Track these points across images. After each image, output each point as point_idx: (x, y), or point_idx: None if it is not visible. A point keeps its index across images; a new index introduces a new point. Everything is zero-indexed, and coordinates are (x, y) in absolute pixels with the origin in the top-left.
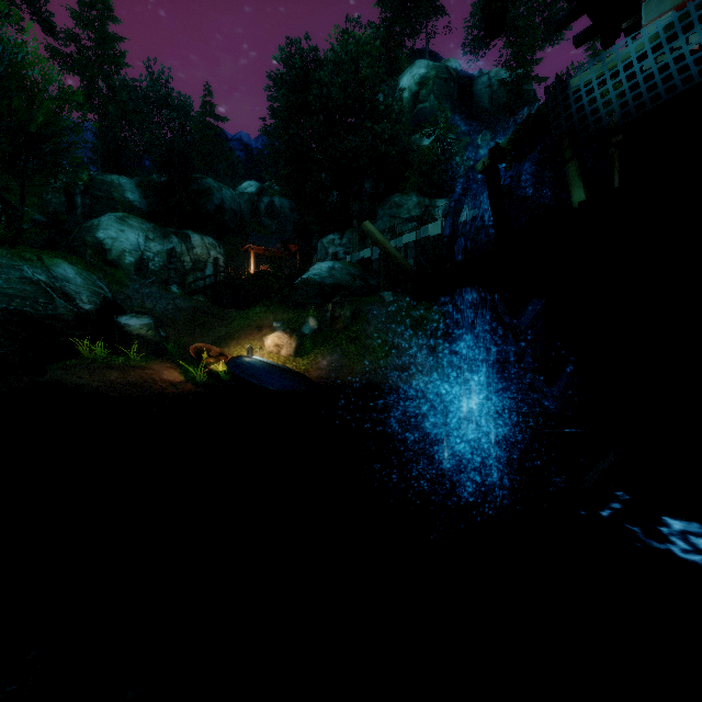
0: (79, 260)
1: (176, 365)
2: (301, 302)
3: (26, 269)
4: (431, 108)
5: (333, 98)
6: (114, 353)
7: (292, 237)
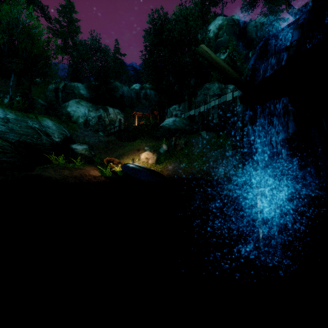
0: (55, 119)
1: (97, 168)
2: (159, 137)
3: (29, 122)
4: (224, 40)
5: (175, 36)
6: (68, 162)
7: (155, 107)
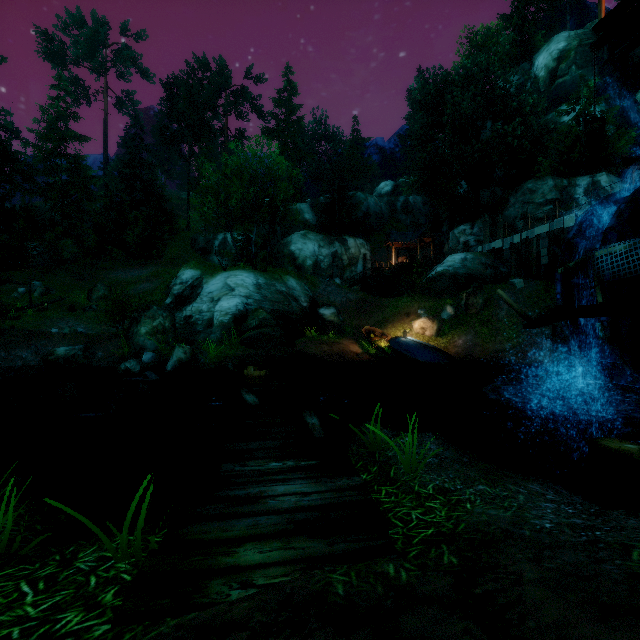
0: (294, 273)
1: (355, 341)
2: (438, 292)
3: (277, 285)
4: (572, 79)
5: (465, 111)
6: (320, 333)
7: (426, 232)
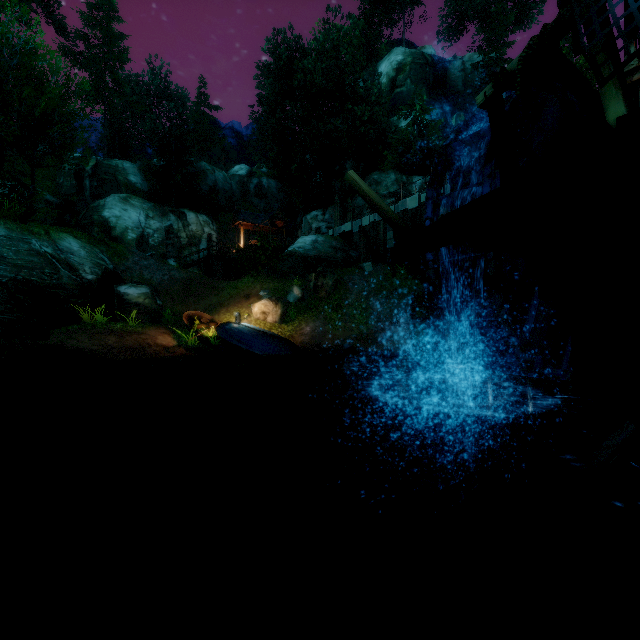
0: (84, 235)
1: (169, 331)
2: (286, 272)
3: (34, 242)
4: (408, 91)
5: (317, 83)
6: (113, 320)
7: (278, 214)
